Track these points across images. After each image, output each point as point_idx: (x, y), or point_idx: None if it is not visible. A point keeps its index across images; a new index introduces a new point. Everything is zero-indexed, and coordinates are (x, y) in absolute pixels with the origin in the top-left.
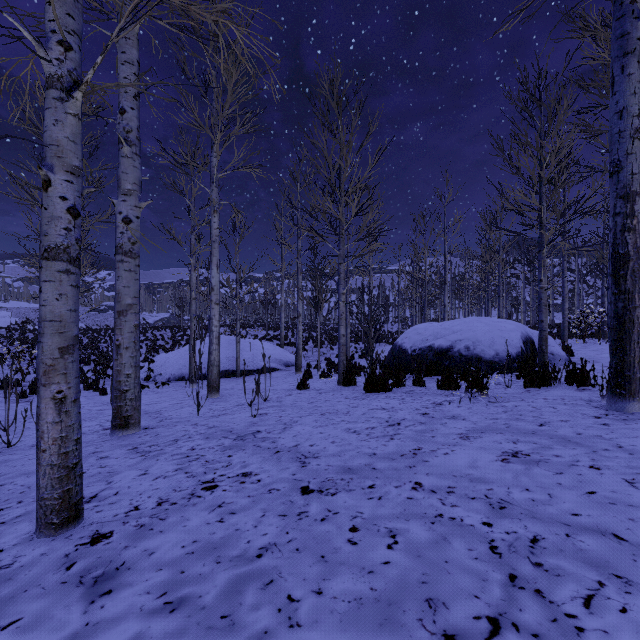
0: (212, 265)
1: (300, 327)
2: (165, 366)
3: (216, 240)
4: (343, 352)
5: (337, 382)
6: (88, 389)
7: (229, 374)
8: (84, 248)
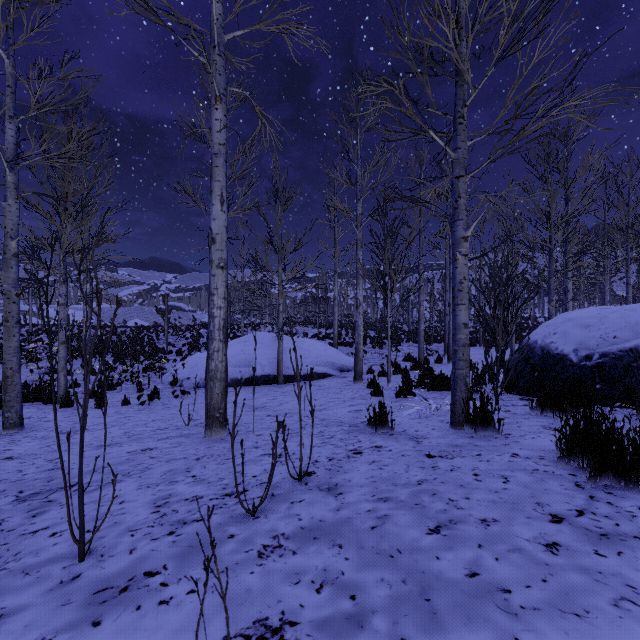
0: (212, 197)
1: (360, 320)
2: (196, 368)
3: (220, 152)
4: (464, 359)
5: (450, 420)
6: (94, 396)
7: (269, 380)
8: (38, 193)
